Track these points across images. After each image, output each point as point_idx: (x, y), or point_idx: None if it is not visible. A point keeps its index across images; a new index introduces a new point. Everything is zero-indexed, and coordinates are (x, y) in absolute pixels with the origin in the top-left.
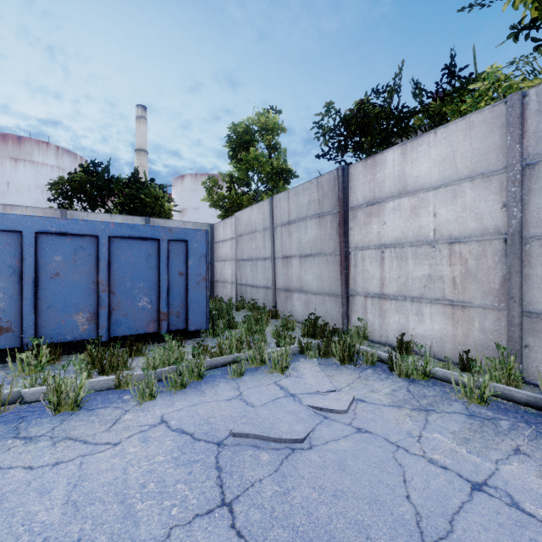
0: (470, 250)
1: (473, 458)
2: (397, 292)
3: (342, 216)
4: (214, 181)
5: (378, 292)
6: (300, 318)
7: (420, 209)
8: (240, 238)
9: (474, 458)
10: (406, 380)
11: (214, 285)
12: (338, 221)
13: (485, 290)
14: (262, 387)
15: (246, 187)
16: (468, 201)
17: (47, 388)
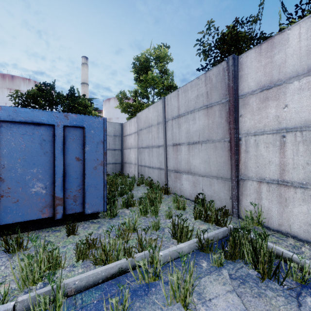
0: None
1: None
2: (305, 180)
3: (233, 103)
4: (123, 93)
5: (277, 178)
6: (188, 195)
7: None
8: (141, 131)
9: None
10: None
11: (124, 165)
12: (227, 109)
13: None
14: None
15: (146, 98)
16: None
17: None
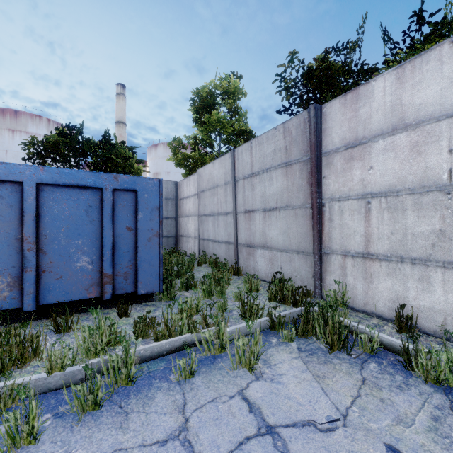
0: None
1: None
2: (390, 251)
3: (315, 162)
4: (179, 141)
5: (362, 251)
6: (263, 275)
7: (426, 145)
8: (203, 194)
9: None
10: (440, 390)
11: (179, 240)
12: (309, 169)
13: None
14: (221, 405)
15: (209, 147)
16: None
17: None
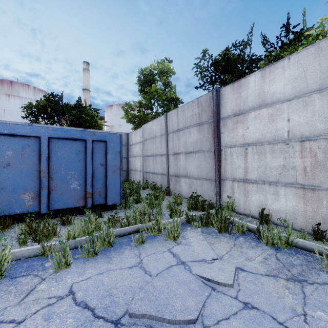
0: (319, 146)
1: None
2: (258, 178)
3: (216, 124)
4: (129, 105)
5: (243, 178)
6: (185, 195)
7: (276, 116)
8: (146, 141)
9: None
10: (273, 248)
11: (129, 173)
12: (213, 128)
13: None
14: (159, 254)
15: (150, 109)
16: (317, 108)
17: None
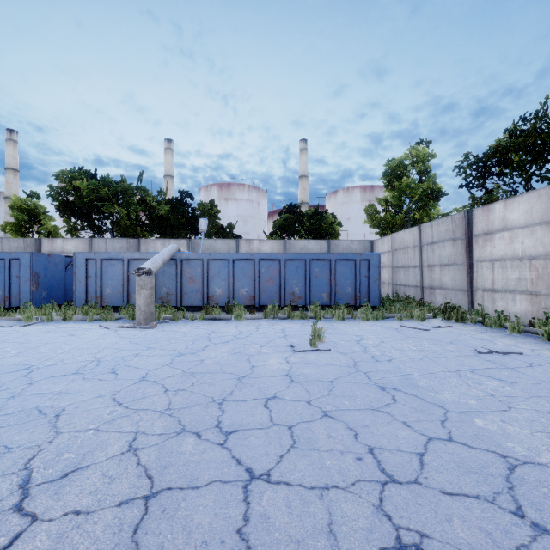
0: (539, 263)
1: (489, 338)
2: (501, 288)
3: (467, 241)
4: (374, 209)
5: (491, 288)
6: (440, 306)
7: (514, 239)
8: (396, 252)
9: (490, 338)
10: (489, 328)
11: None
12: (465, 244)
13: (547, 286)
14: (411, 323)
15: (399, 209)
16: (539, 236)
17: (332, 314)
